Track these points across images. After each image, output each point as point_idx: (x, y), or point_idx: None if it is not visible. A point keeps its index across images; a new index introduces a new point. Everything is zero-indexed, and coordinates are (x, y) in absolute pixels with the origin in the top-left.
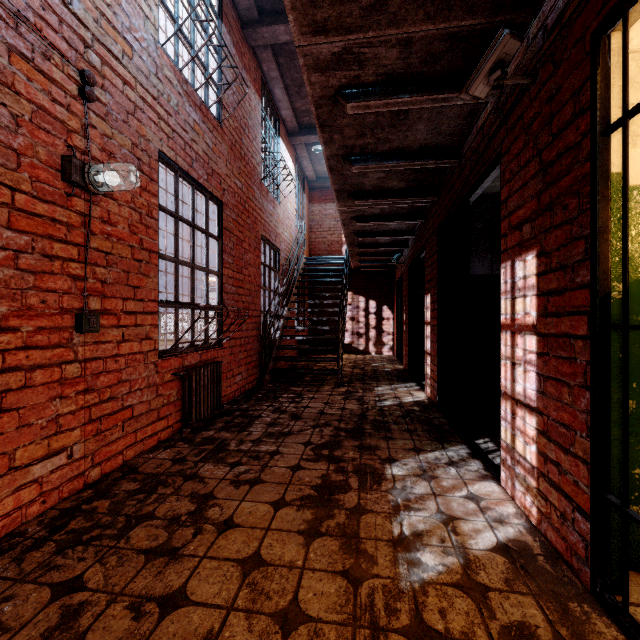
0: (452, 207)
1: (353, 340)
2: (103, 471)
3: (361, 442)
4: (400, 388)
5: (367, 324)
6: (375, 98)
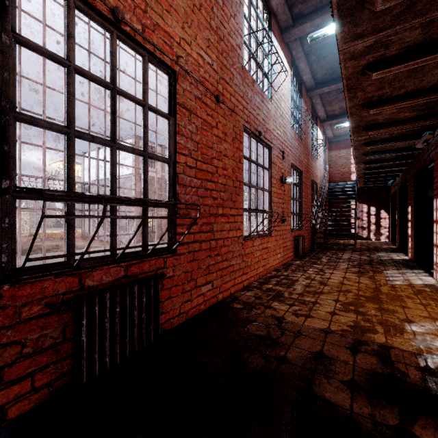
0: (419, 169)
1: (358, 231)
2: (284, 262)
3: (372, 266)
4: (392, 254)
5: (369, 221)
6: (379, 144)
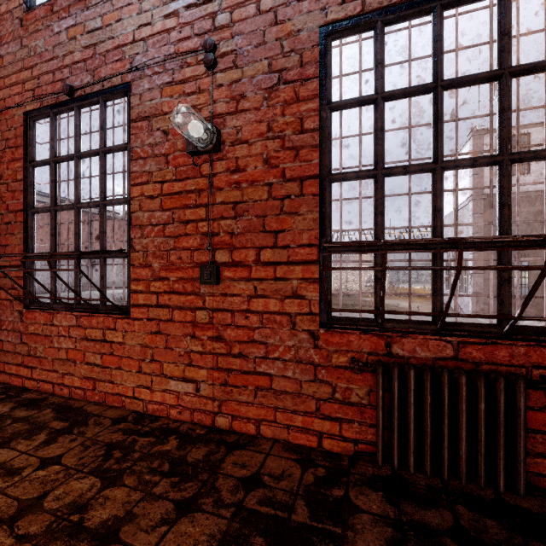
0: None
1: None
2: (232, 425)
3: None
4: None
5: None
6: None
